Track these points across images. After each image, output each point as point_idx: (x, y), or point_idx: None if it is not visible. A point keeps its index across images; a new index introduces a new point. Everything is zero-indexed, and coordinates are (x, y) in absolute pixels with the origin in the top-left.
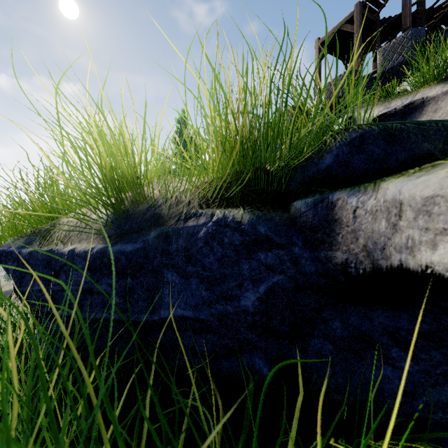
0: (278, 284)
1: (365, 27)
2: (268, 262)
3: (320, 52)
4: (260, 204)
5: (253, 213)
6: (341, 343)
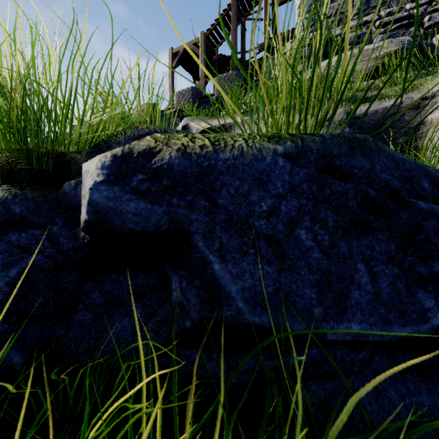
0: (35, 265)
1: (209, 55)
2: (21, 243)
3: (174, 61)
4: (28, 184)
5: (8, 192)
6: (99, 310)
